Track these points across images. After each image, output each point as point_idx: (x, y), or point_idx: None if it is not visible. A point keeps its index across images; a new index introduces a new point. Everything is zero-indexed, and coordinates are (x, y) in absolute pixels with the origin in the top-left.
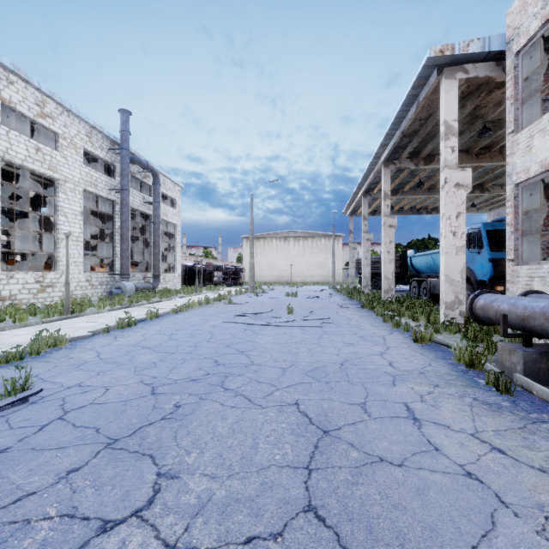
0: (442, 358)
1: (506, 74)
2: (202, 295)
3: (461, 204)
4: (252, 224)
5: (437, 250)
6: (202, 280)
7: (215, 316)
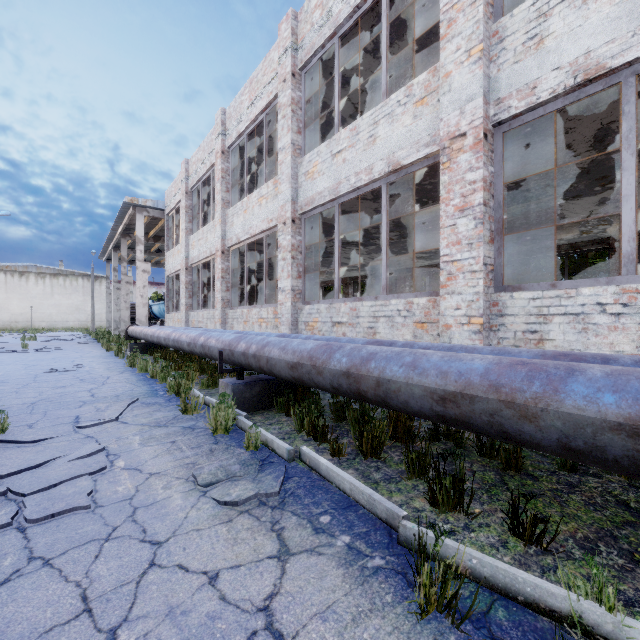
0: (112, 353)
1: (165, 221)
2: None
3: (146, 281)
4: None
5: (160, 302)
6: None
7: None
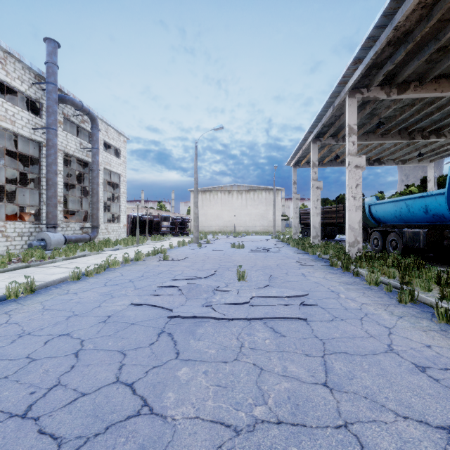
0: None
1: None
2: (141, 246)
3: None
4: (196, 173)
5: (417, 195)
6: (147, 231)
7: (129, 287)
